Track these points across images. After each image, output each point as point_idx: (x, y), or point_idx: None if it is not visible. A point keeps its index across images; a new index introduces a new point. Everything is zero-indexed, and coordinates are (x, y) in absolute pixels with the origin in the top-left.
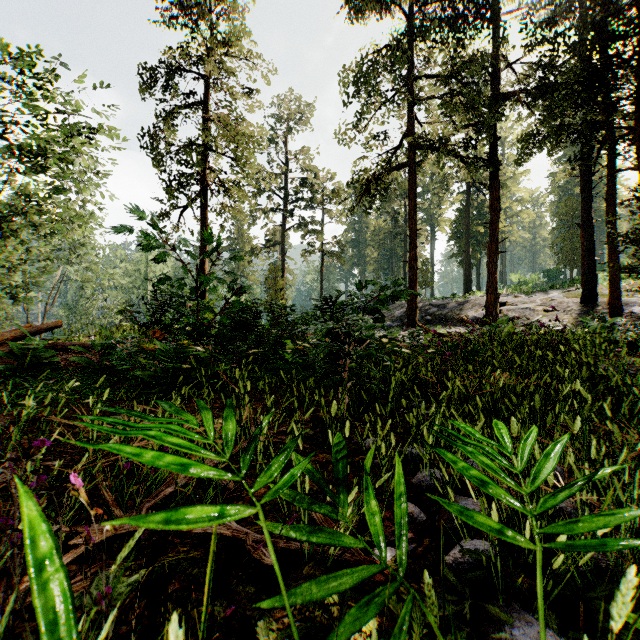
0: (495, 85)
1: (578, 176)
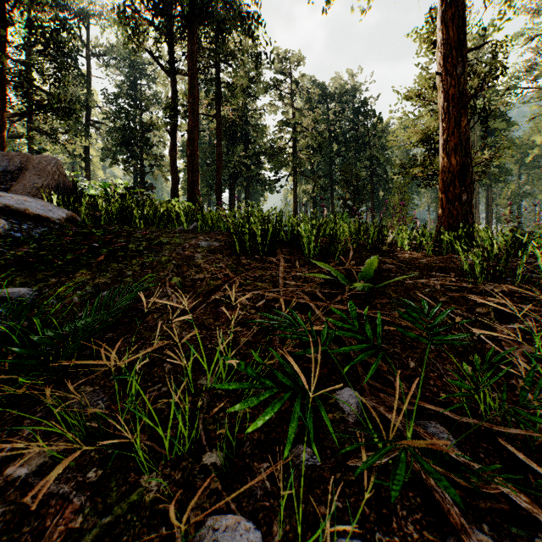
0: (88, 114)
1: (133, 177)
